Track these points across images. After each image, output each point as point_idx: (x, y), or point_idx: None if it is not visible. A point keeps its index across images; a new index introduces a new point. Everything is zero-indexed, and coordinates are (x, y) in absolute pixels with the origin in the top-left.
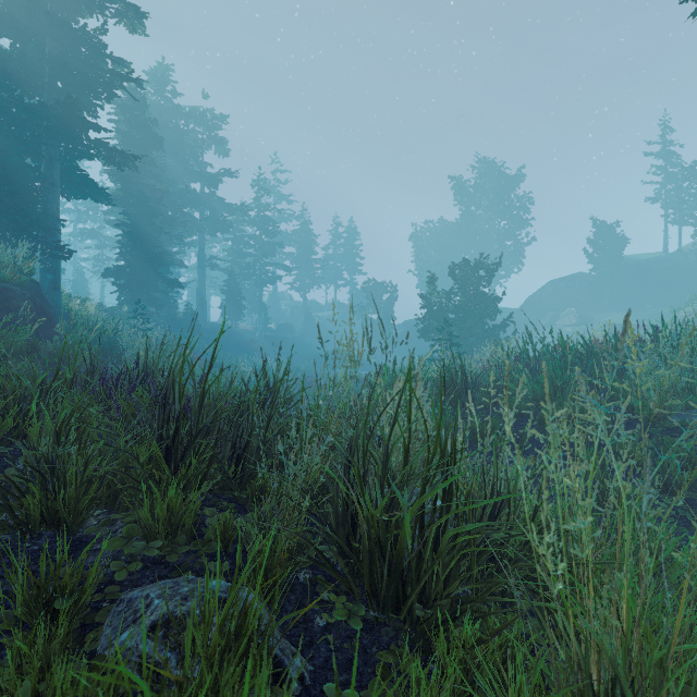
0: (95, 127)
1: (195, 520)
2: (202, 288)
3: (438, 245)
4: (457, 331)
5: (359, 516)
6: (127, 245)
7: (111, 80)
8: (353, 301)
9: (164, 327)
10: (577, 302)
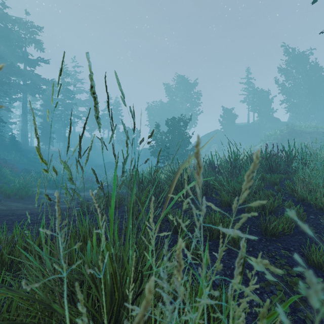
0: None
1: None
2: (24, 125)
3: (159, 113)
4: (170, 152)
5: None
6: None
7: None
8: (118, 137)
9: None
10: (217, 141)
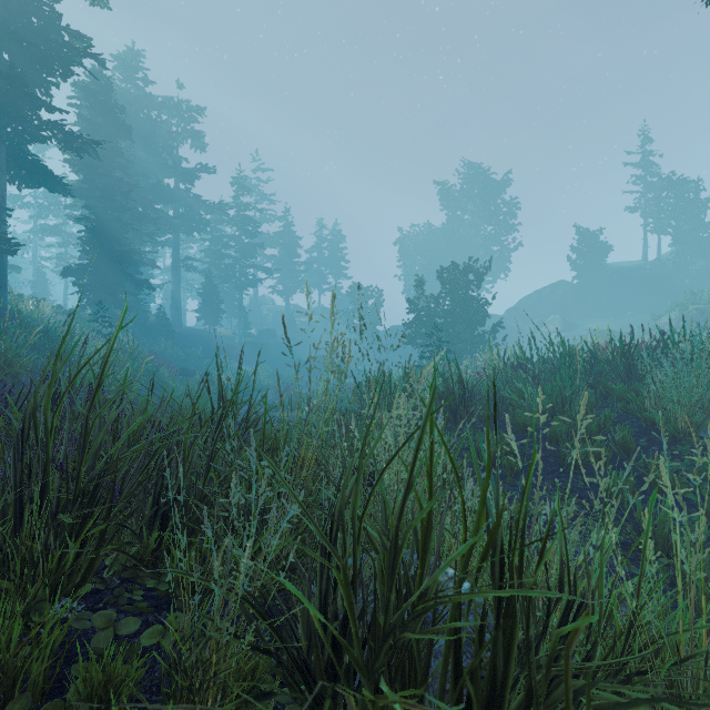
0: (48, 107)
1: (55, 657)
2: (176, 290)
3: (424, 250)
4: (446, 337)
5: (347, 698)
6: (91, 242)
7: (68, 55)
8: (338, 306)
9: (134, 331)
10: (562, 308)
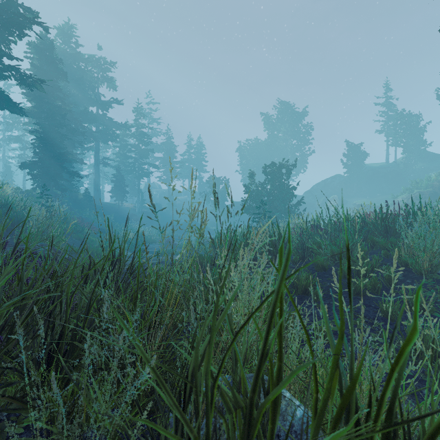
0: (8, 56)
1: None
2: (97, 178)
3: (254, 155)
4: (268, 208)
5: None
6: (39, 146)
7: (22, 23)
8: (200, 189)
9: (68, 205)
10: (338, 191)
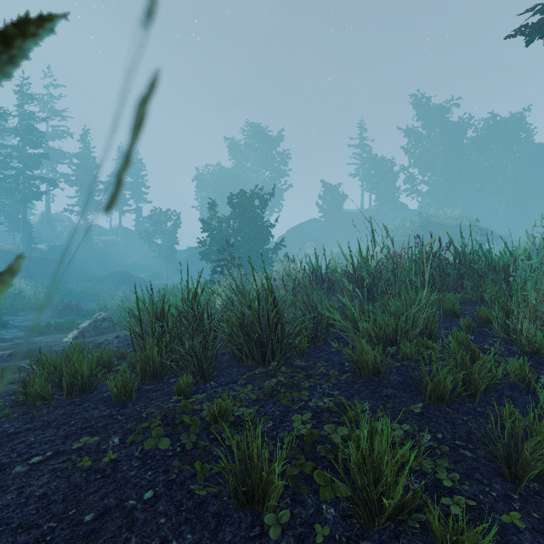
0: None
1: None
2: None
3: (217, 185)
4: (236, 254)
5: None
6: None
7: None
8: (139, 227)
9: None
10: (315, 238)
